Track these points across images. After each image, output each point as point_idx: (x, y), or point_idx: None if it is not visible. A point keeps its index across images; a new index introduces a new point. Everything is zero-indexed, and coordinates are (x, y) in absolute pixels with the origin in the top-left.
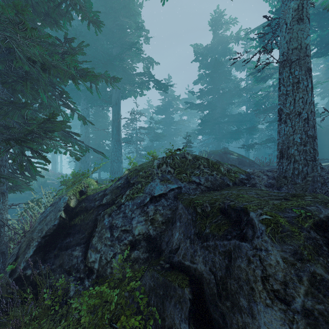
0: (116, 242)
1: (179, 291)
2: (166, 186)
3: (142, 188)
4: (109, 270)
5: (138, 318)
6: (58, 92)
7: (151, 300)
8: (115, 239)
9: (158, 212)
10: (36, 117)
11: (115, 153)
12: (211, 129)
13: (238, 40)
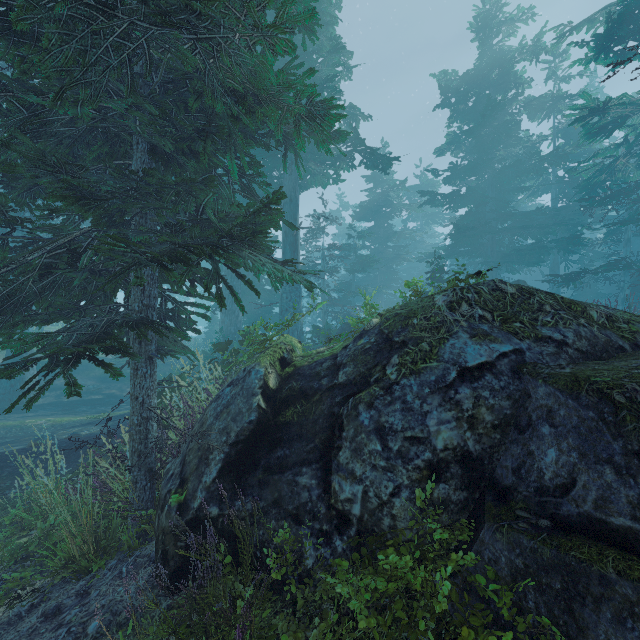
0: (398, 462)
1: (623, 587)
2: (489, 348)
3: (432, 352)
4: (388, 520)
5: (506, 638)
6: (239, 166)
7: (526, 599)
8: (394, 455)
9: (483, 403)
10: (231, 205)
11: (289, 296)
12: (475, 246)
13: (537, 54)
